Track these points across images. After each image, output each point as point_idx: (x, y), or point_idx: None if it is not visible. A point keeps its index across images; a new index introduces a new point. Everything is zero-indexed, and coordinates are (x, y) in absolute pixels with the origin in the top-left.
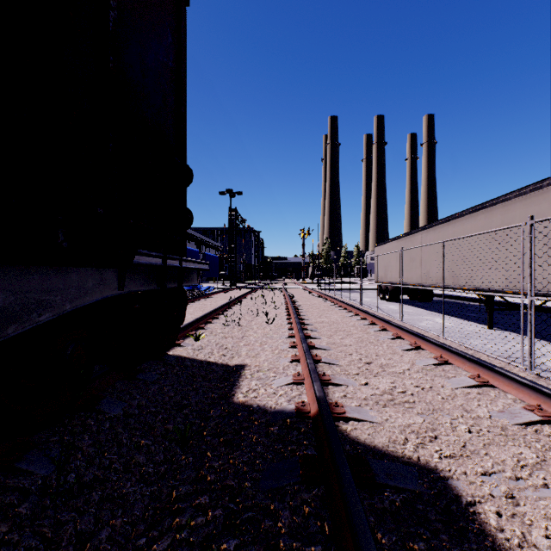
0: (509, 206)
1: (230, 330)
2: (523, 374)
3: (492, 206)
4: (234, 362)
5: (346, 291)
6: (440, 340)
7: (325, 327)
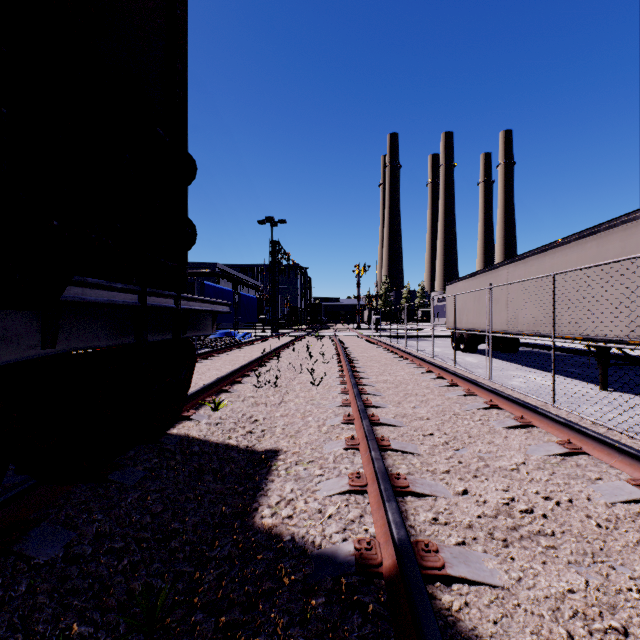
0: (633, 228)
1: (264, 392)
2: None
3: (607, 229)
4: (264, 446)
5: (410, 339)
6: (551, 410)
7: (391, 389)
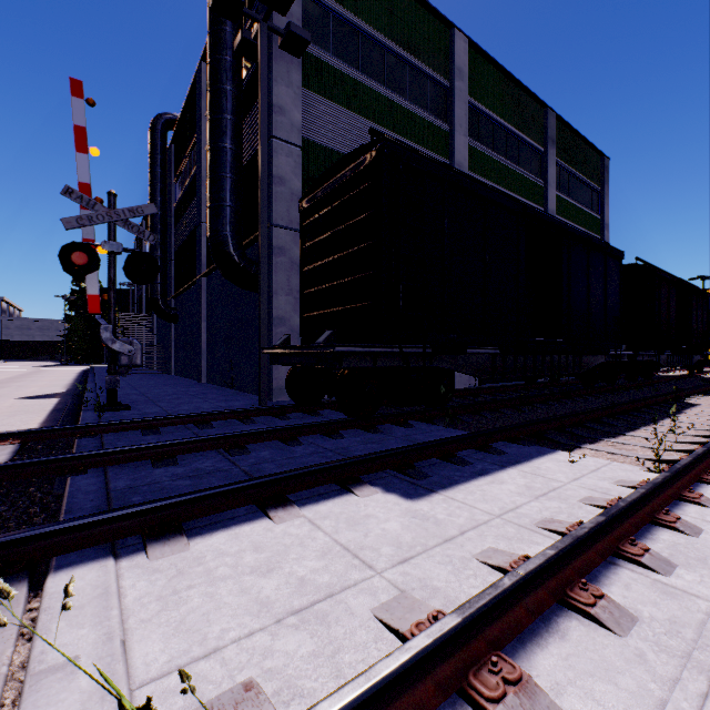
0: None
1: None
2: None
3: None
4: None
5: None
6: None
7: None
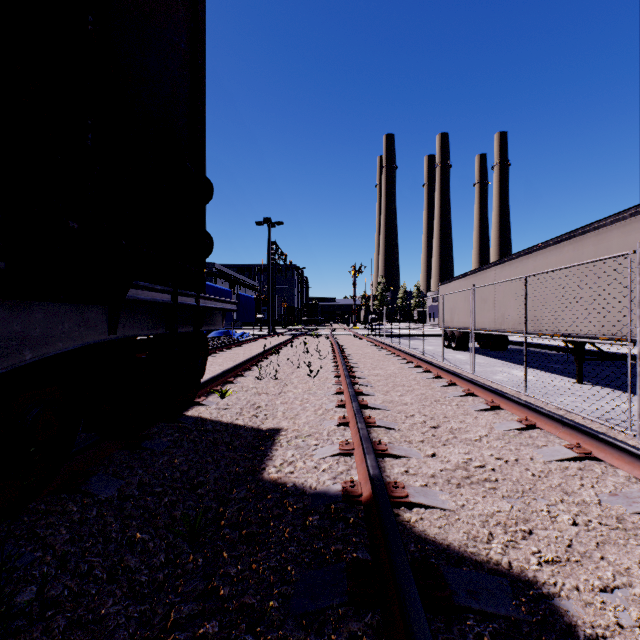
0: (603, 234)
1: (265, 384)
2: (632, 443)
3: (582, 234)
4: (267, 426)
5: (405, 338)
6: (522, 397)
7: (381, 381)
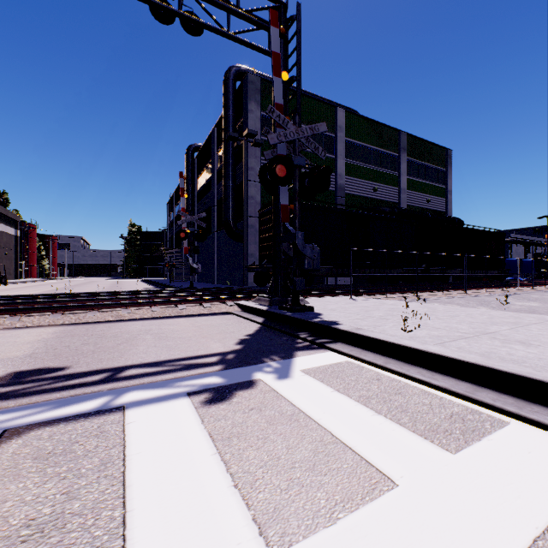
0: None
1: None
2: None
3: None
4: None
5: None
6: None
7: None
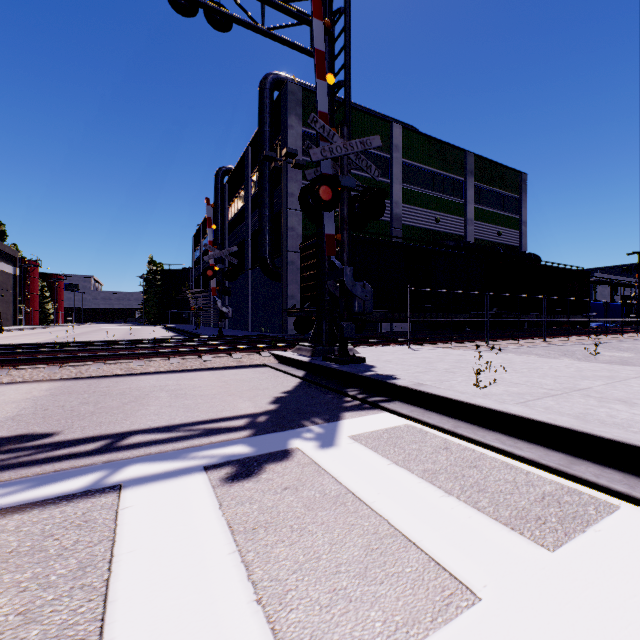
0: None
1: None
2: None
3: None
4: None
5: None
6: None
7: None
